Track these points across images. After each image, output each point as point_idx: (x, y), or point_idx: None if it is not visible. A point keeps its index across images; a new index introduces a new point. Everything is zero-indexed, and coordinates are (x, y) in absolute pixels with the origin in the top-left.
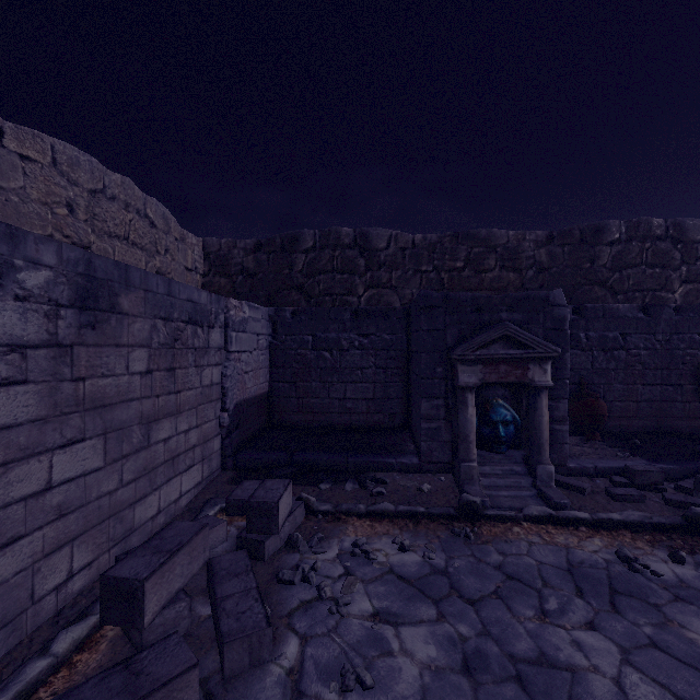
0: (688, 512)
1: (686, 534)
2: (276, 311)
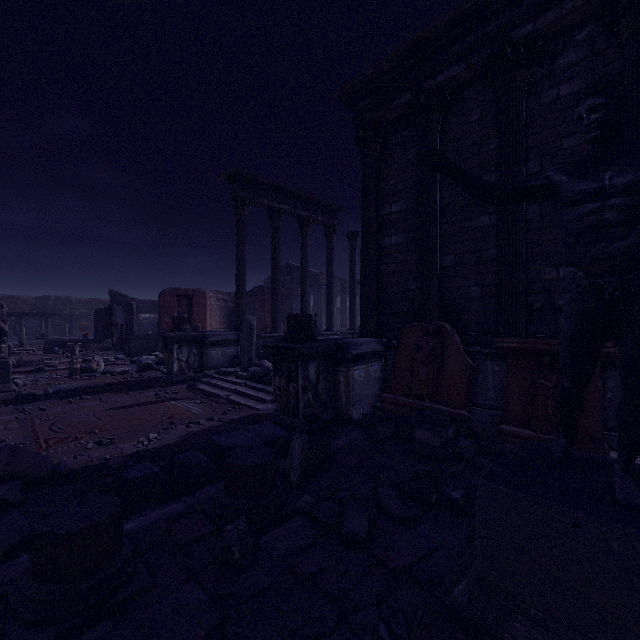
0: None
1: None
2: None
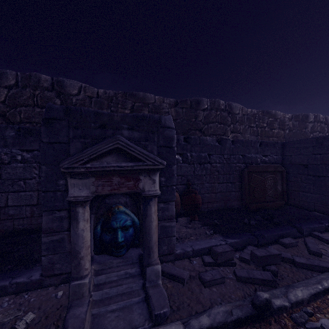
0: (256, 299)
1: (256, 322)
2: None
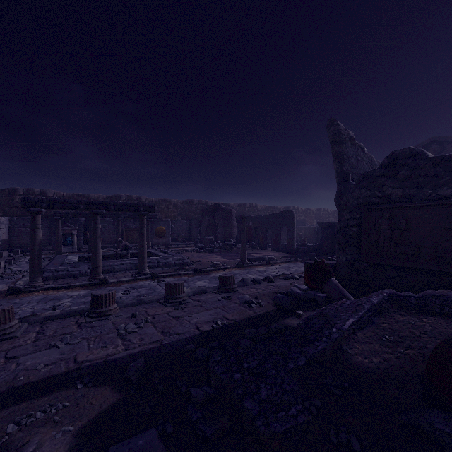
0: None
1: None
2: (11, 218)
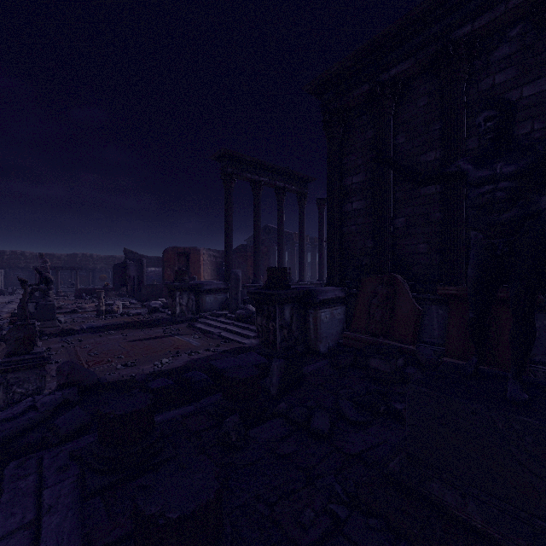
0: None
1: None
2: (6, 270)
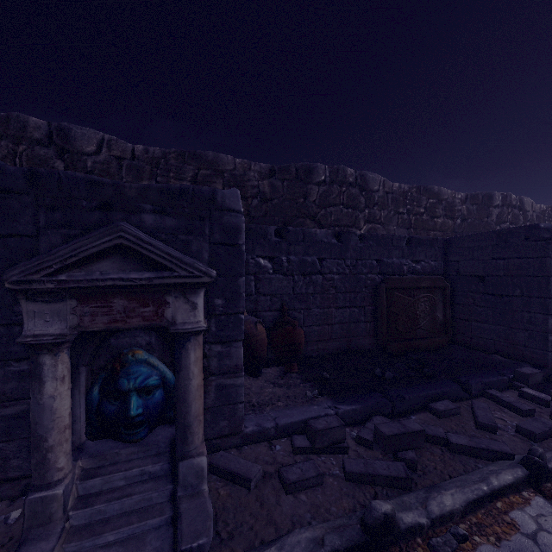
0: (368, 515)
1: None
2: None
